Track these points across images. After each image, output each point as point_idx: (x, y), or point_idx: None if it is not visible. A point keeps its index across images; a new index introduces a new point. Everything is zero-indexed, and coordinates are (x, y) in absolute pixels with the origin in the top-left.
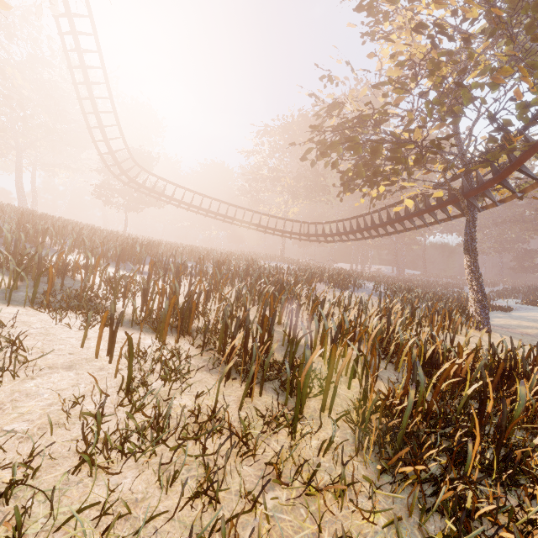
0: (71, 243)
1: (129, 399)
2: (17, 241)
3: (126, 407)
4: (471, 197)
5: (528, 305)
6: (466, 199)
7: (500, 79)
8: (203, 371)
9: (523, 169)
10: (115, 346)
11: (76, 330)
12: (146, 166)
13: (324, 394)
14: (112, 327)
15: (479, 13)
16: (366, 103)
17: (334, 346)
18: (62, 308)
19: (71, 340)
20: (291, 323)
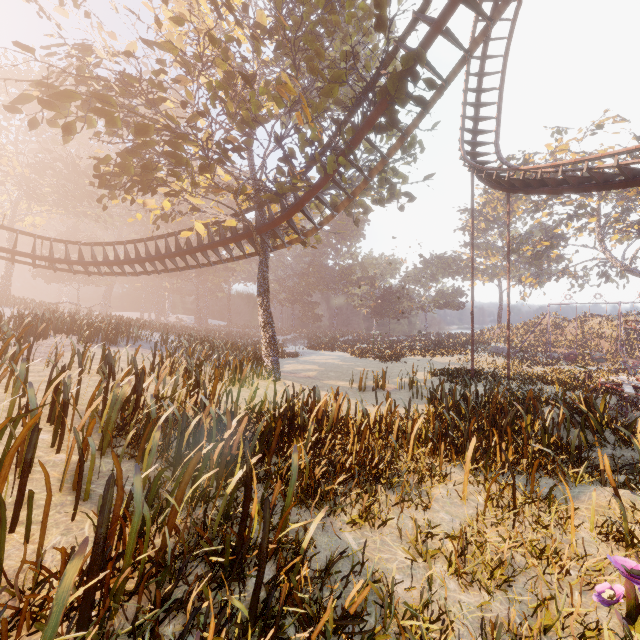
0: None
1: None
2: None
3: None
4: (264, 233)
5: (311, 350)
6: (260, 235)
7: (285, 94)
8: None
9: (305, 211)
10: None
11: None
12: None
13: None
14: None
15: (270, 27)
16: (126, 52)
17: None
18: None
19: None
20: None
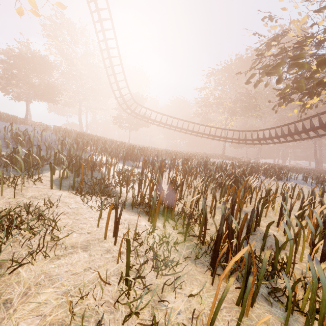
0: (100, 149)
1: (126, 296)
2: (70, 149)
3: (124, 305)
4: None
5: None
6: None
7: None
8: (188, 260)
9: None
10: (119, 227)
11: (95, 211)
12: (140, 103)
13: None
14: (116, 215)
15: None
16: (312, 25)
17: None
18: (89, 193)
19: (91, 219)
20: (257, 214)
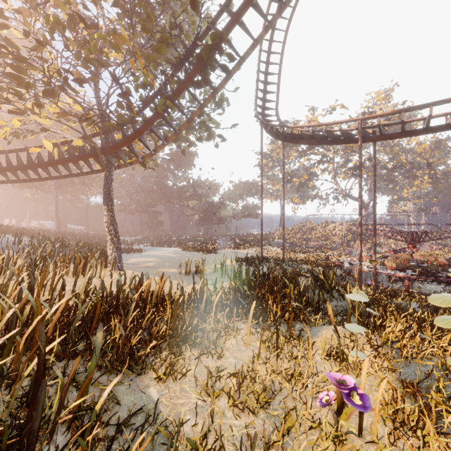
0: None
1: None
2: None
3: None
4: (108, 154)
5: (153, 247)
6: (105, 155)
7: (120, 42)
8: None
9: (142, 139)
10: None
11: None
12: None
13: None
14: None
15: None
16: None
17: None
18: None
19: None
20: None
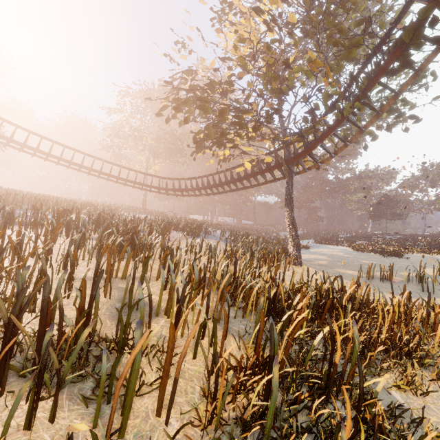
0: None
1: None
2: None
3: None
4: (290, 164)
5: (317, 244)
6: (287, 165)
7: (314, 68)
8: None
9: (323, 145)
10: None
11: None
12: None
13: (160, 391)
14: None
15: (297, 22)
16: (215, 69)
17: (172, 325)
18: None
19: None
20: (133, 278)
